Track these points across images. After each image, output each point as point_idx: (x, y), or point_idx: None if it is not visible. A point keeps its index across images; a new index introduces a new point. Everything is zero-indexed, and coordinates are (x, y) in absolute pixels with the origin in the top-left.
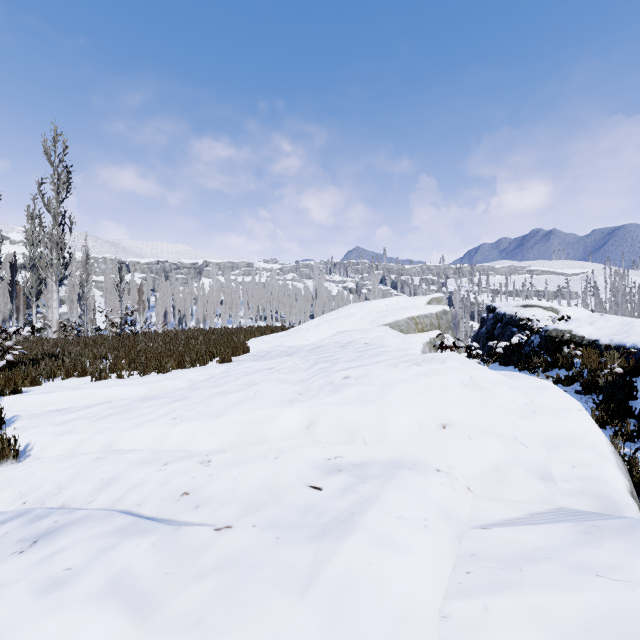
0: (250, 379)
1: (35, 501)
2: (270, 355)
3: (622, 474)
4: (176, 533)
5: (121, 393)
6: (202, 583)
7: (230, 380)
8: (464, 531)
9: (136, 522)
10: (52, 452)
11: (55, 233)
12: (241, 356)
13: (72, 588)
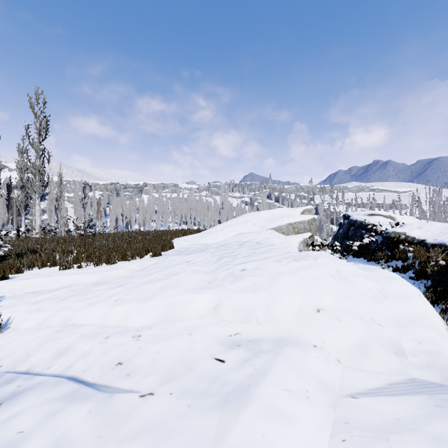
0: (173, 270)
1: (9, 365)
2: (189, 251)
3: None
4: (109, 400)
5: (80, 279)
6: (126, 447)
7: (158, 270)
8: (337, 399)
9: (79, 389)
10: (26, 325)
11: (37, 163)
12: (168, 251)
13: None
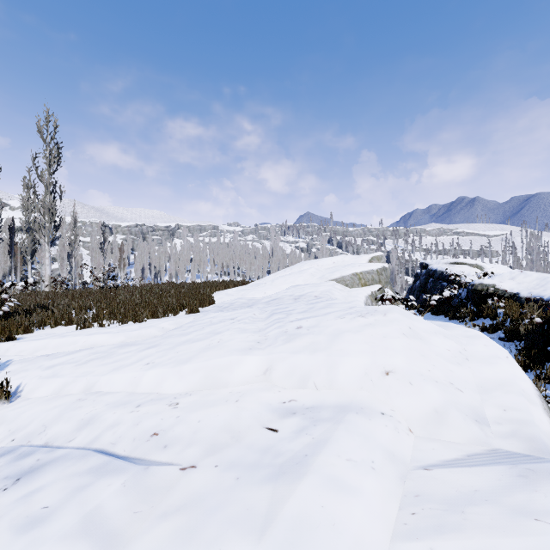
0: (214, 328)
1: (22, 439)
2: (232, 306)
3: (548, 416)
4: (145, 473)
5: (102, 340)
6: (167, 522)
7: (197, 329)
8: (408, 471)
9: (109, 462)
10: (39, 393)
11: (47, 200)
12: (207, 307)
13: (48, 527)
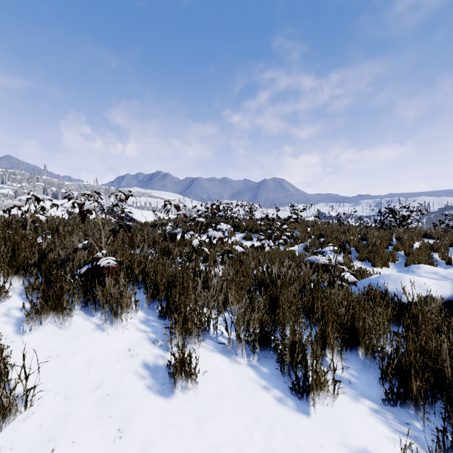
0: None
1: None
2: None
3: None
4: None
5: None
6: None
7: None
8: None
9: None
10: None
11: None
12: None
13: None
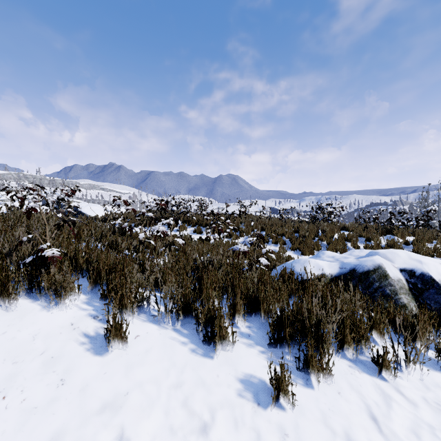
0: None
1: None
2: None
3: None
4: None
5: None
6: None
7: None
8: None
9: None
10: None
11: None
12: None
13: None
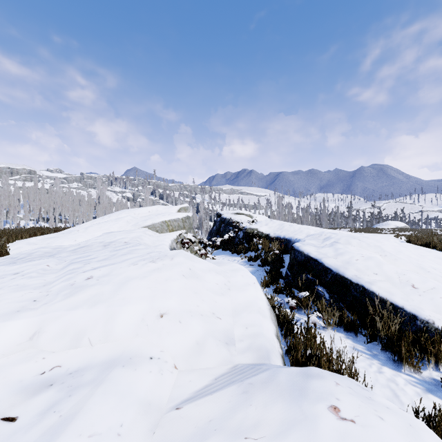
0: None
1: None
2: (30, 257)
3: (273, 323)
4: None
5: None
6: None
7: None
8: (161, 417)
9: None
10: None
11: None
12: None
13: None
